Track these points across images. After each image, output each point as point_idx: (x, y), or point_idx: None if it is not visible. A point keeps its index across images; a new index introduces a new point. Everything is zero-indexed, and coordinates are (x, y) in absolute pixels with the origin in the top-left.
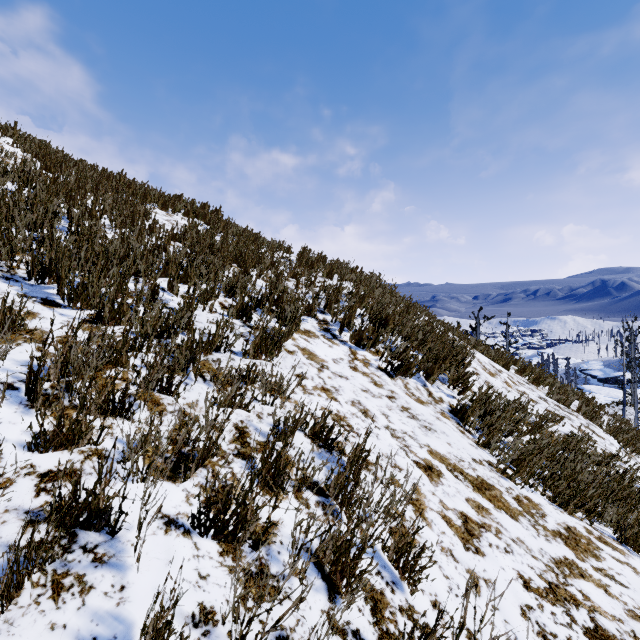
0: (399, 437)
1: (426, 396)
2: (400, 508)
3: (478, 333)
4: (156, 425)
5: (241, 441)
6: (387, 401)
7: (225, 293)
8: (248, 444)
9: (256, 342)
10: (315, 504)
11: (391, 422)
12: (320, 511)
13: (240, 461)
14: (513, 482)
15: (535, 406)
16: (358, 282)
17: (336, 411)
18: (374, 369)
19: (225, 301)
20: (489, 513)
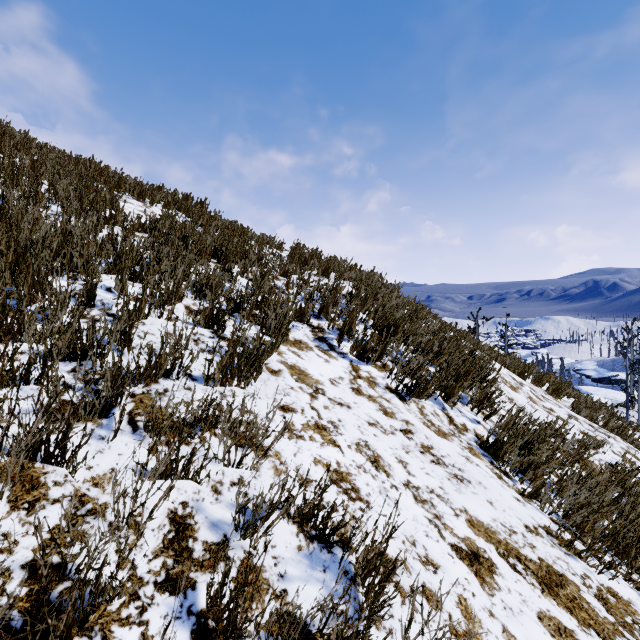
0: (425, 501)
1: (447, 424)
2: None
3: (477, 334)
4: None
5: (176, 548)
6: (402, 438)
7: (194, 294)
8: (188, 553)
9: (223, 363)
10: None
11: (411, 474)
12: None
13: (166, 599)
14: (585, 563)
15: (567, 427)
16: (358, 281)
17: (335, 464)
18: (382, 390)
19: (194, 304)
20: None
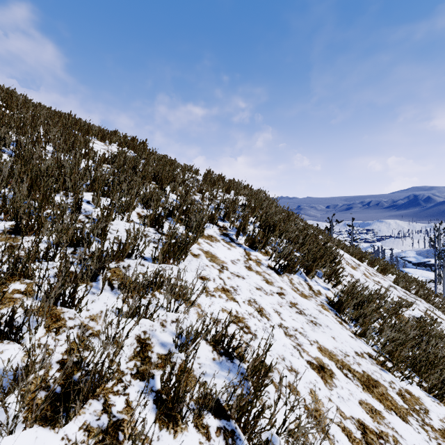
0: (291, 335)
1: (307, 290)
2: (302, 424)
3: (332, 232)
4: (19, 373)
5: (142, 356)
6: (278, 298)
7: (142, 205)
8: (149, 359)
9: (164, 249)
10: (216, 432)
11: (283, 319)
12: (221, 441)
13: (138, 383)
14: (393, 374)
15: (389, 293)
16: (249, 196)
17: (235, 312)
18: (265, 268)
19: (142, 212)
20: (382, 417)
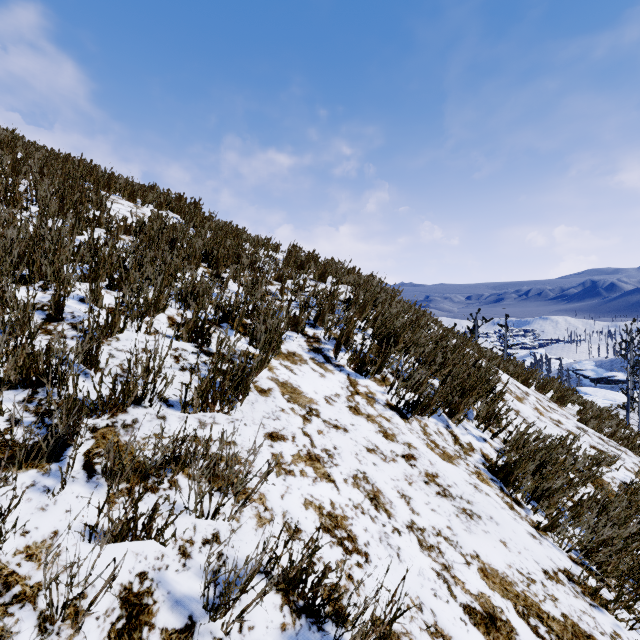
0: (432, 546)
1: (451, 443)
2: None
3: (476, 336)
4: None
5: None
6: (404, 466)
7: (179, 303)
8: None
9: (203, 387)
10: None
11: (415, 512)
12: None
13: None
14: (614, 616)
15: (577, 441)
16: (356, 286)
17: (329, 506)
18: (381, 407)
19: (178, 314)
20: None
